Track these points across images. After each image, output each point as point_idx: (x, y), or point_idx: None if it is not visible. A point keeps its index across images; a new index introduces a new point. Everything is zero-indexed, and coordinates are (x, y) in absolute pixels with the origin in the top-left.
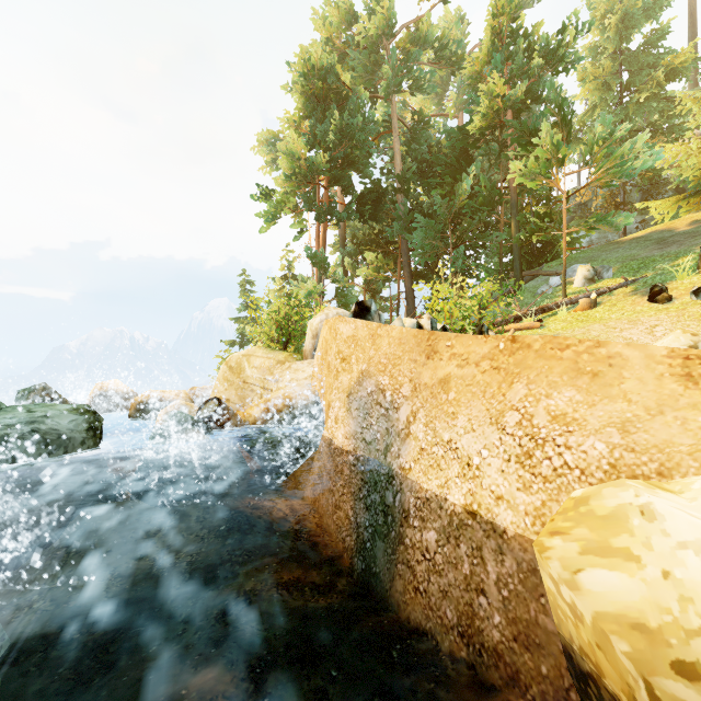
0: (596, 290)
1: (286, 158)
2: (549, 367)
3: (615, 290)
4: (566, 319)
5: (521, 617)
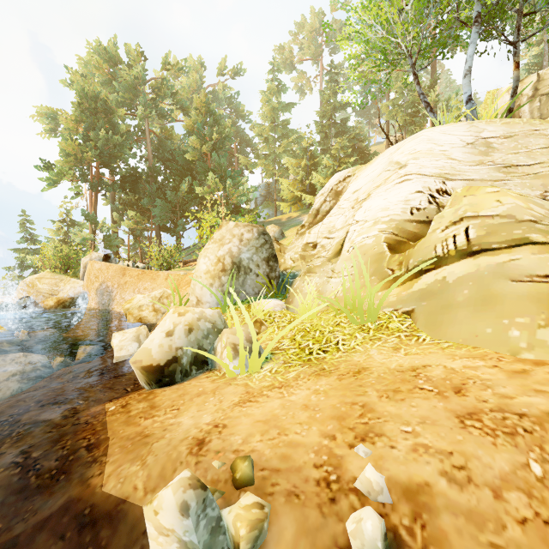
0: None
1: (66, 148)
2: (147, 278)
3: None
4: None
5: None
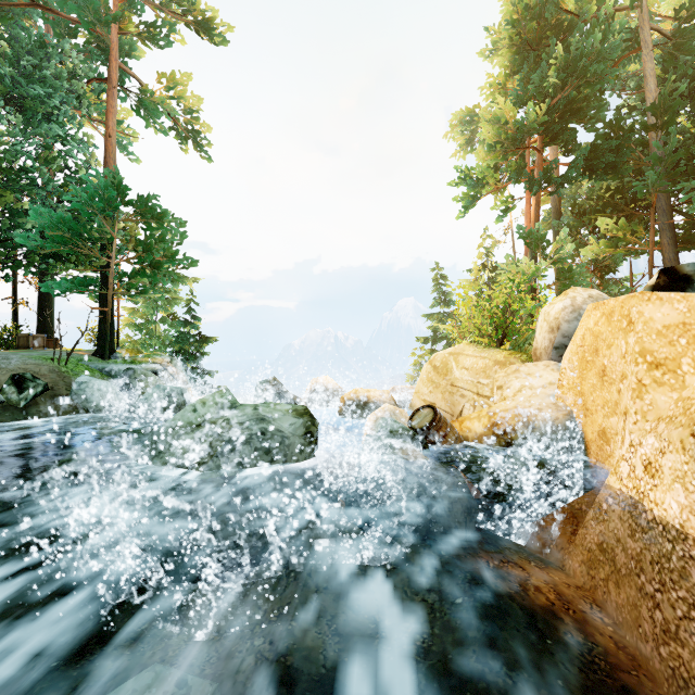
0: None
1: (490, 126)
2: None
3: None
4: None
5: None
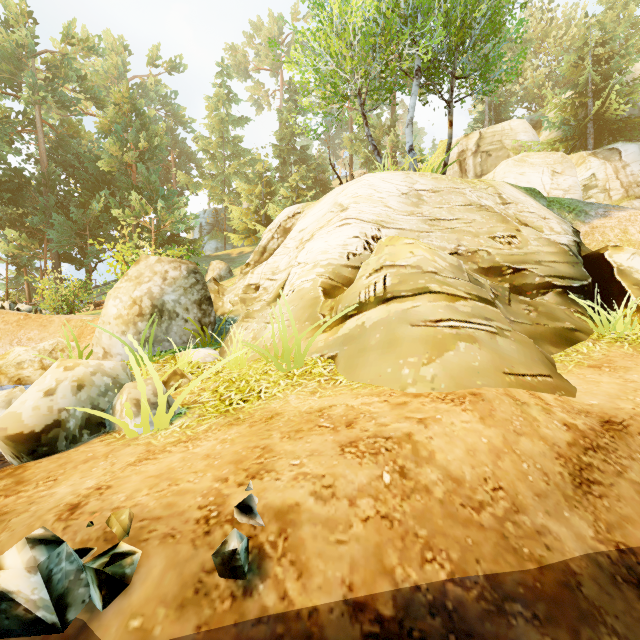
0: None
1: None
2: (34, 324)
3: None
4: None
5: None
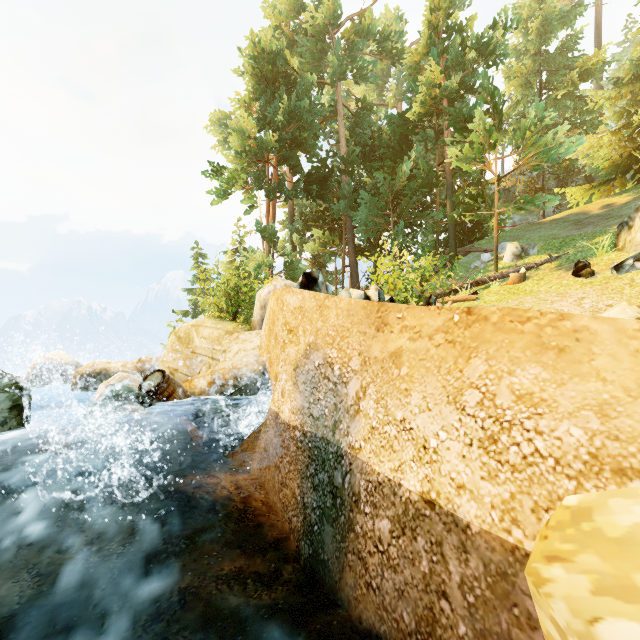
0: (525, 265)
1: (236, 136)
2: (509, 341)
3: (541, 266)
4: (499, 291)
5: (491, 629)
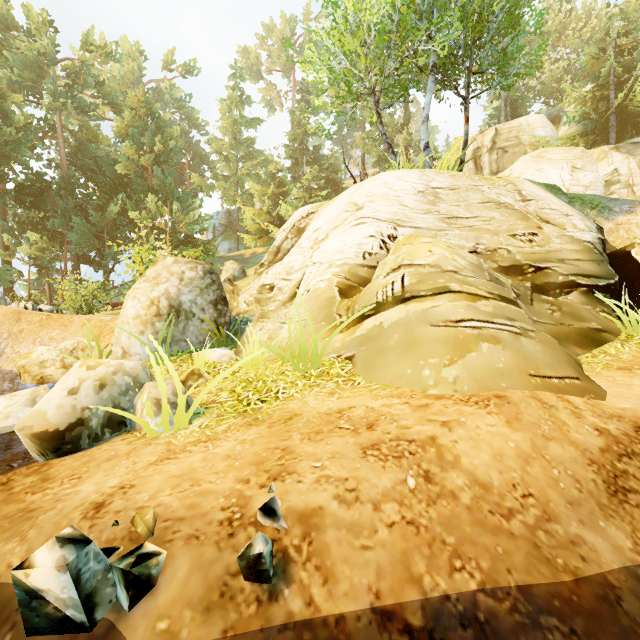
0: None
1: None
2: (55, 324)
3: None
4: None
5: None
